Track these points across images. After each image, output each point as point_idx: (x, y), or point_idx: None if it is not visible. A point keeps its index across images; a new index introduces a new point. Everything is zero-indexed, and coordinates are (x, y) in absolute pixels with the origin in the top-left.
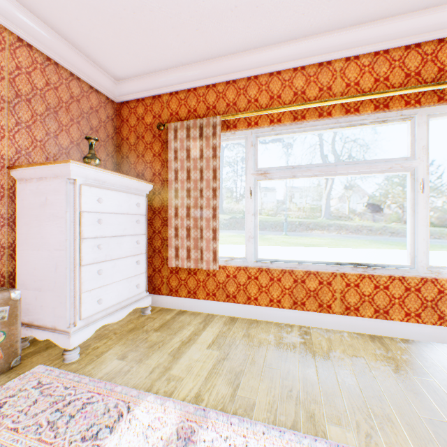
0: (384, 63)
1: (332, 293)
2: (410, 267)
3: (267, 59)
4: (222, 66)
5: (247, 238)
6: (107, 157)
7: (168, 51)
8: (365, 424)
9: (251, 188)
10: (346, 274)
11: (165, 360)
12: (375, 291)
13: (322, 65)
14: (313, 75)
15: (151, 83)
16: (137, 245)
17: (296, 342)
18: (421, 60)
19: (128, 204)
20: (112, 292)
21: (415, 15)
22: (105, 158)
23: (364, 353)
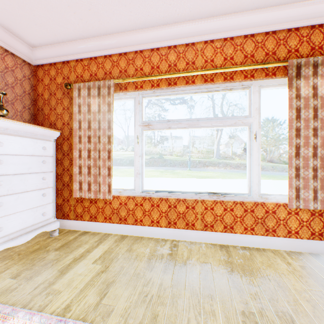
0: (230, 46)
1: (195, 215)
2: (248, 195)
3: (148, 38)
4: (115, 41)
5: (135, 174)
6: (24, 109)
7: (70, 25)
8: (194, 321)
9: (139, 136)
10: (205, 201)
11: (52, 276)
12: (224, 212)
13: (188, 45)
14: (182, 52)
15: (60, 51)
16: (43, 181)
17: (165, 254)
18: (254, 46)
19: (34, 148)
20: (15, 220)
21: (249, 13)
22: (21, 109)
23: (212, 260)
